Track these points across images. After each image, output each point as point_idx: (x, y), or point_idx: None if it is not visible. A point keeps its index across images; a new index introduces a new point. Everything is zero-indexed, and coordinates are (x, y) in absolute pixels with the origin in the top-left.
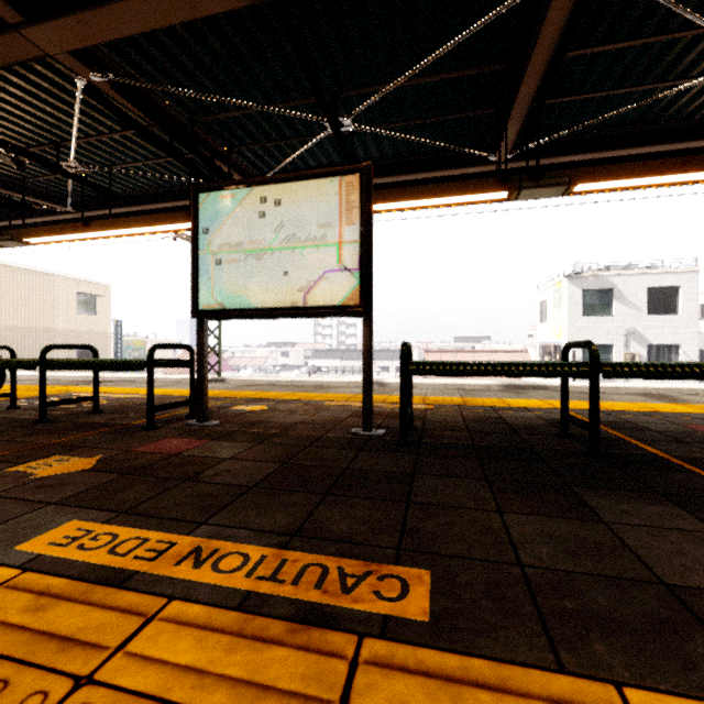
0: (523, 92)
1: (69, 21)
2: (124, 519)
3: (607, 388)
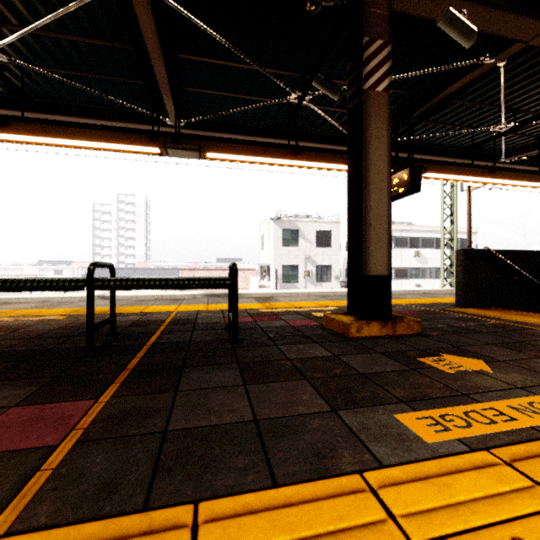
0: (159, 75)
1: None
2: None
3: (271, 294)
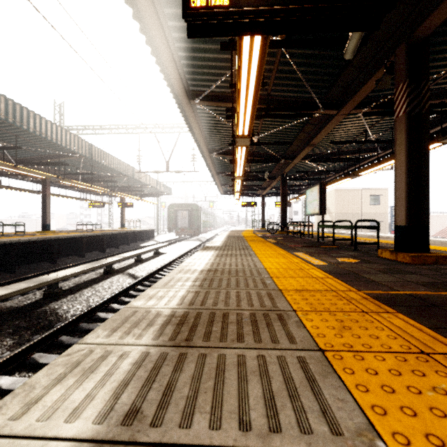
0: None
1: (295, 159)
2: (273, 240)
3: None
